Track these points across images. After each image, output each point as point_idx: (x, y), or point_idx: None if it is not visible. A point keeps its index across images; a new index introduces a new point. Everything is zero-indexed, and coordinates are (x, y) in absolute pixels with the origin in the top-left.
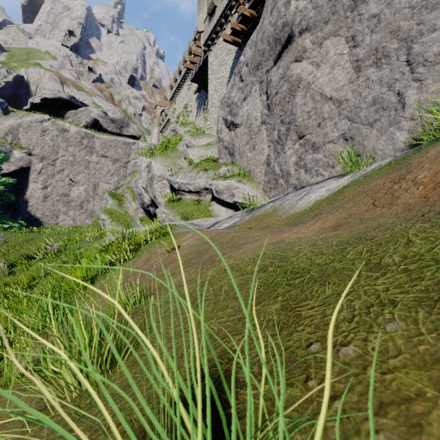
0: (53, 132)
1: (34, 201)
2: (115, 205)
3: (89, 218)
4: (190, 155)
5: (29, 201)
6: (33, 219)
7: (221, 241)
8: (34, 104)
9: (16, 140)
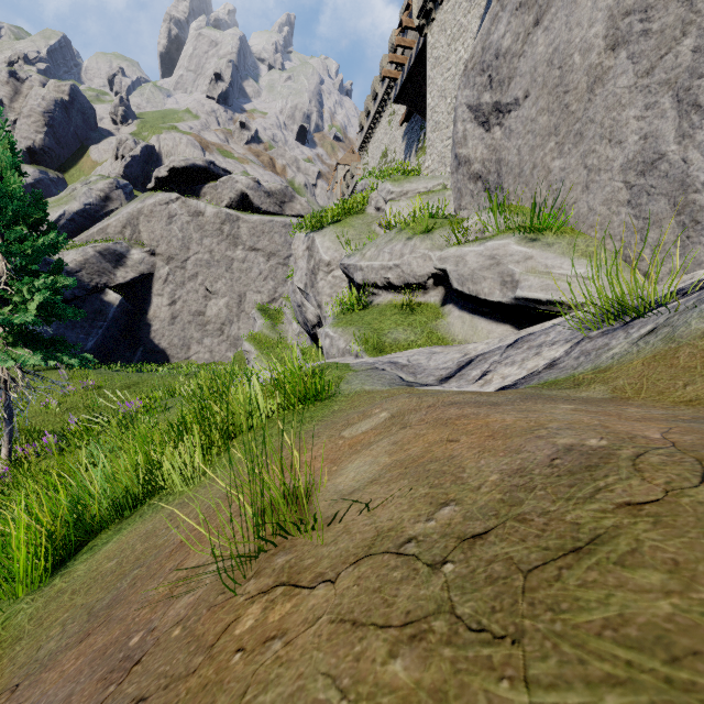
0: (182, 217)
1: (159, 323)
2: (266, 327)
3: (232, 350)
4: (390, 217)
5: (153, 324)
6: (157, 351)
7: None
8: (160, 178)
9: (136, 235)
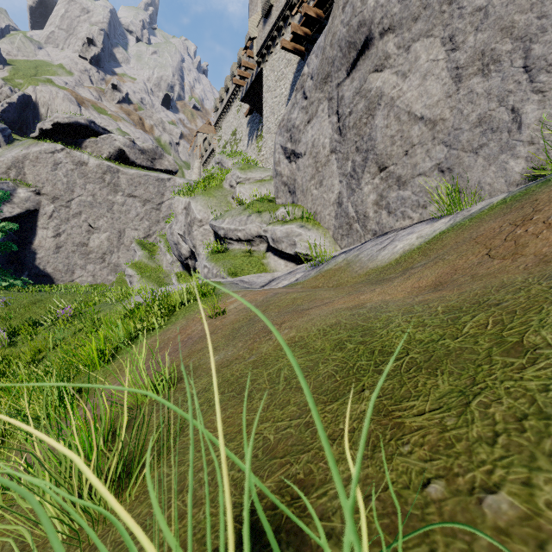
0: (67, 165)
1: (44, 252)
2: (145, 257)
3: (113, 274)
4: (239, 194)
5: (38, 253)
6: (42, 275)
7: (279, 304)
8: (44, 130)
9: (21, 176)
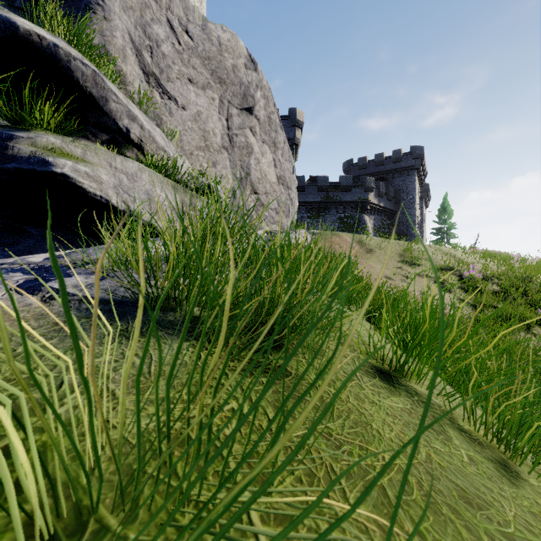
0: None
1: None
2: None
3: None
4: None
5: None
6: None
7: None
8: None
9: None
